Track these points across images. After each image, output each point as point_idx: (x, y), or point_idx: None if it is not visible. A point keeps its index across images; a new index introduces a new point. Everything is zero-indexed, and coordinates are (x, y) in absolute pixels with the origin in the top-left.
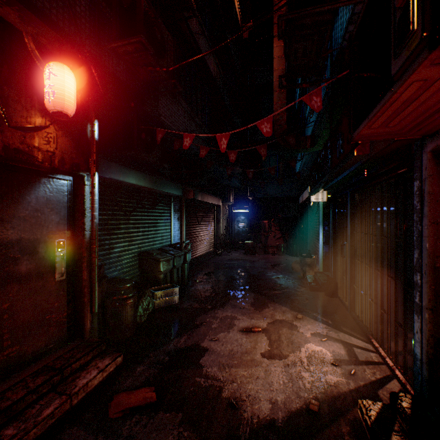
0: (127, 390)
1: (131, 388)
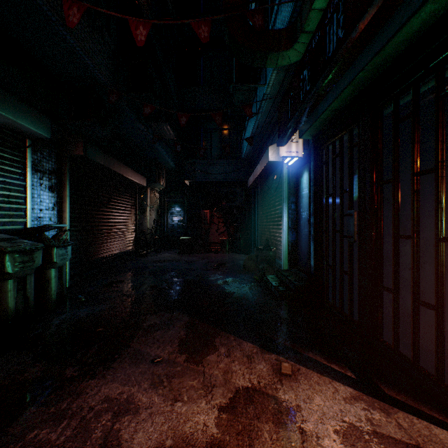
0: None
1: None
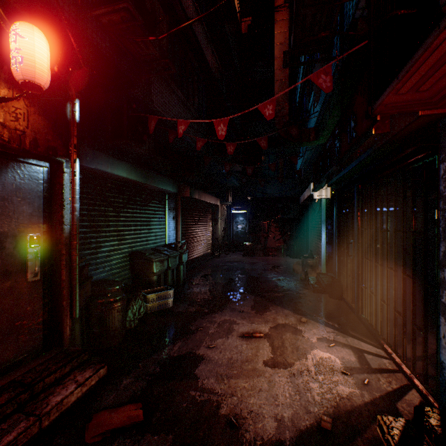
0: (109, 408)
1: (114, 405)
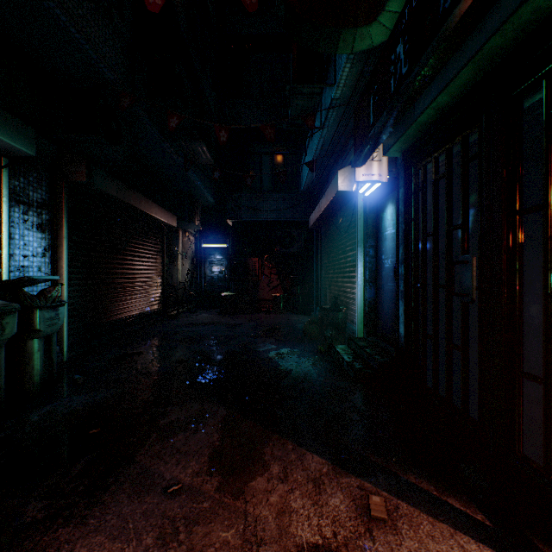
0: None
1: None
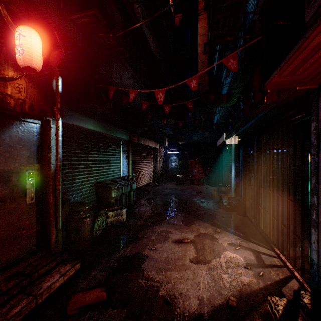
0: (83, 291)
1: (86, 289)
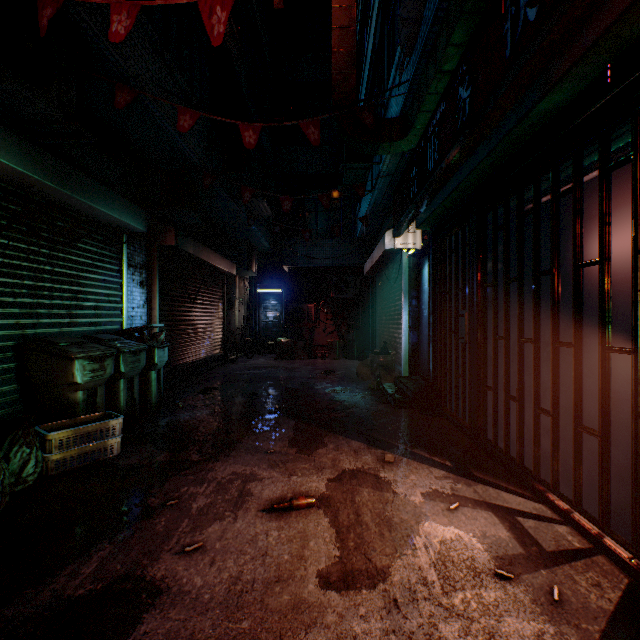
0: None
1: None
